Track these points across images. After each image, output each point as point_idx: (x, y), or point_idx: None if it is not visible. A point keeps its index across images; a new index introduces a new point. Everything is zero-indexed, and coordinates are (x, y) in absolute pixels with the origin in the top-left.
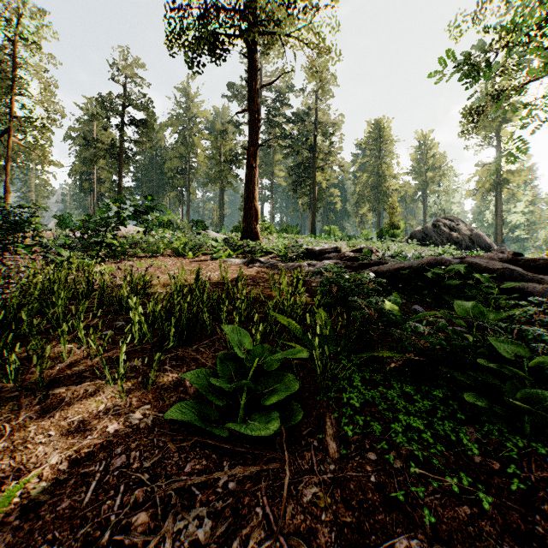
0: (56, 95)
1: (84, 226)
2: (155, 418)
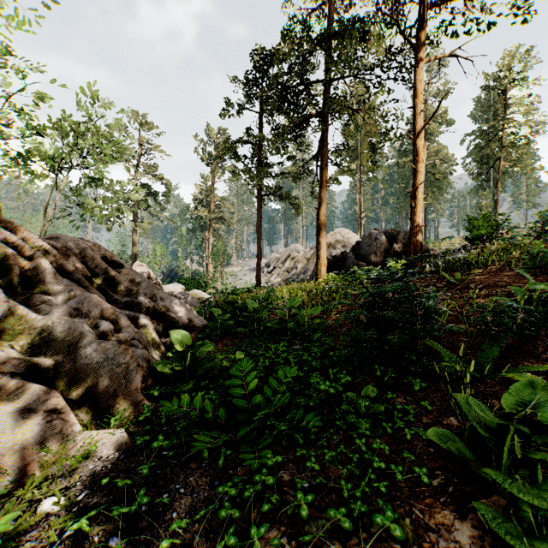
0: (535, 110)
1: (539, 219)
2: (513, 274)
